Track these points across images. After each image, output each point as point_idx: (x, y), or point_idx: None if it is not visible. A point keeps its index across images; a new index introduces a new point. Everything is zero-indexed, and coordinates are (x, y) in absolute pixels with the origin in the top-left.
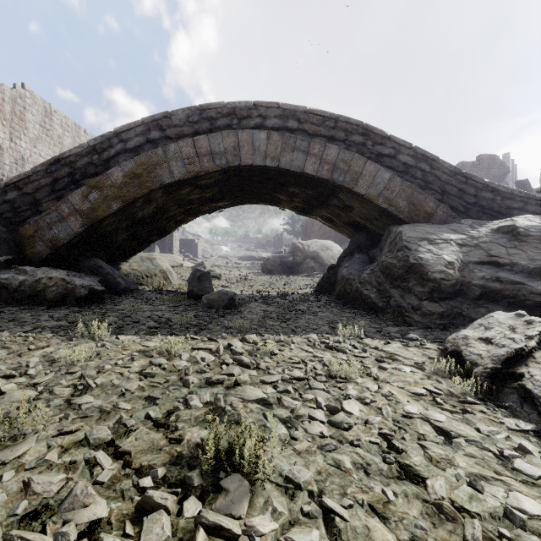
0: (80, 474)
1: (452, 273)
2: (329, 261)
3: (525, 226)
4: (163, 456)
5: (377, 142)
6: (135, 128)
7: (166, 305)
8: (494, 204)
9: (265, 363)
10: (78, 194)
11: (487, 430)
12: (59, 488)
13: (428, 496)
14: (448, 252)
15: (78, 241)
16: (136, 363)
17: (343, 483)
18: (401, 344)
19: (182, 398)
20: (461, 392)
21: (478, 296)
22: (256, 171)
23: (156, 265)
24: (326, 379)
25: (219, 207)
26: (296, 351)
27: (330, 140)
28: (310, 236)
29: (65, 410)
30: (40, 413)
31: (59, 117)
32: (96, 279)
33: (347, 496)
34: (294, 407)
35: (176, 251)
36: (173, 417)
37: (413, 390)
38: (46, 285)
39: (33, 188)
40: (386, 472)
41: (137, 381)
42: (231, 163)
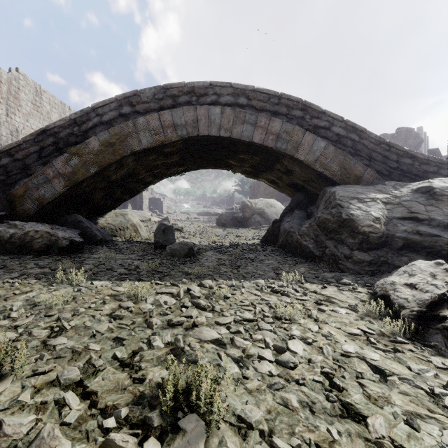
0: (49, 415)
1: (379, 227)
2: (272, 216)
3: (440, 187)
4: (127, 396)
5: (314, 116)
6: (109, 104)
7: (136, 254)
8: (412, 169)
9: (219, 306)
10: (61, 160)
11: (417, 368)
12: (29, 429)
13: (370, 435)
14: (375, 209)
15: (61, 199)
16: (107, 306)
17: (291, 422)
18: (336, 288)
19: (146, 339)
20: (391, 332)
21: (401, 246)
22: (212, 140)
23: (128, 219)
24: (273, 320)
25: (181, 171)
26: (246, 294)
27: (274, 114)
28: (257, 195)
29: (41, 351)
30: (18, 354)
31: (48, 96)
32: (77, 232)
33: (295, 435)
34: (245, 347)
35: (145, 208)
36: (138, 357)
37: (349, 330)
38: (33, 237)
39: (23, 154)
40: (330, 410)
41: (107, 323)
42: (190, 134)
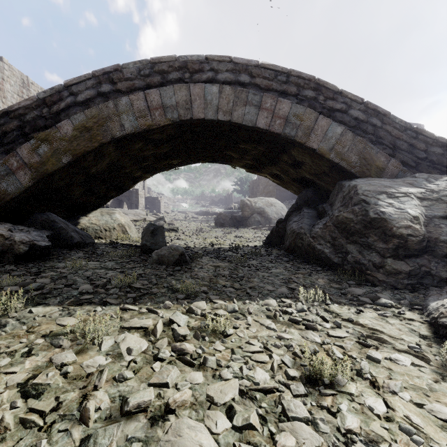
0: None
1: (418, 228)
2: (273, 216)
3: None
4: None
5: (329, 97)
6: (86, 81)
7: (115, 261)
8: (443, 159)
9: (214, 358)
10: (27, 148)
11: None
12: None
13: None
14: (410, 206)
15: (30, 195)
16: (30, 360)
17: None
18: (377, 313)
19: None
20: None
21: None
22: (208, 126)
23: (115, 219)
24: (304, 386)
25: (174, 165)
26: (254, 327)
27: (282, 95)
28: (256, 194)
29: None
30: None
31: (36, 89)
32: (46, 234)
33: None
34: None
35: (141, 207)
36: None
37: (442, 412)
38: None
39: None
40: None
41: (0, 415)
42: (182, 117)
